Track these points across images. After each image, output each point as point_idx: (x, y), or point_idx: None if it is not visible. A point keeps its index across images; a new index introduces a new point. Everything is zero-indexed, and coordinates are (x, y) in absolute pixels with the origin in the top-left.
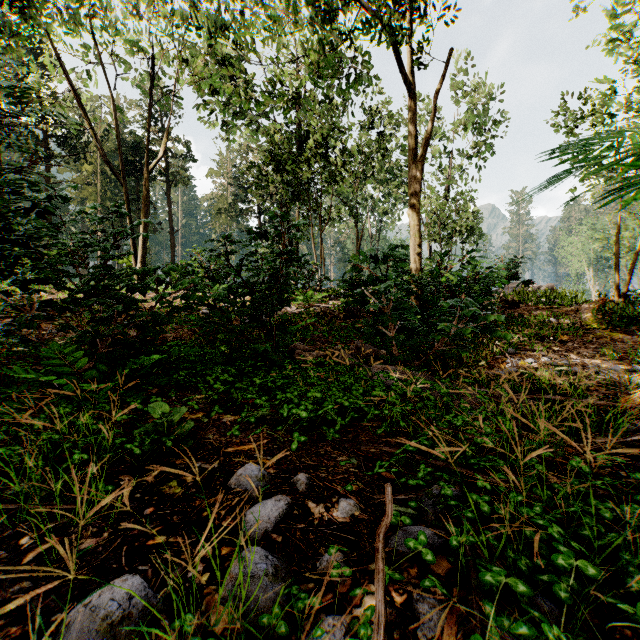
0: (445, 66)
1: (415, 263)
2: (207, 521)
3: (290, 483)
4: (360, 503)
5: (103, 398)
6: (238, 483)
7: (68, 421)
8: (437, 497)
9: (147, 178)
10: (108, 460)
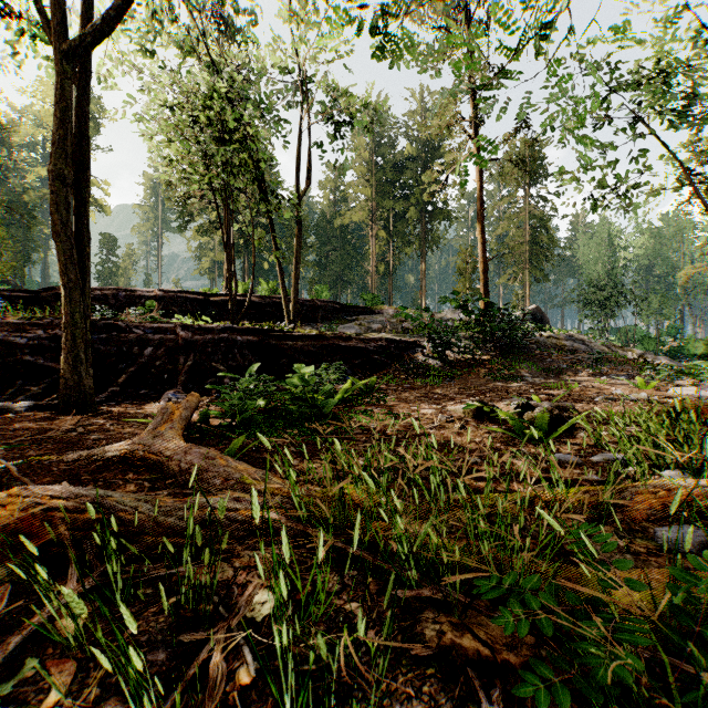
0: None
1: None
2: None
3: None
4: None
5: None
6: None
7: None
8: None
9: None
10: None
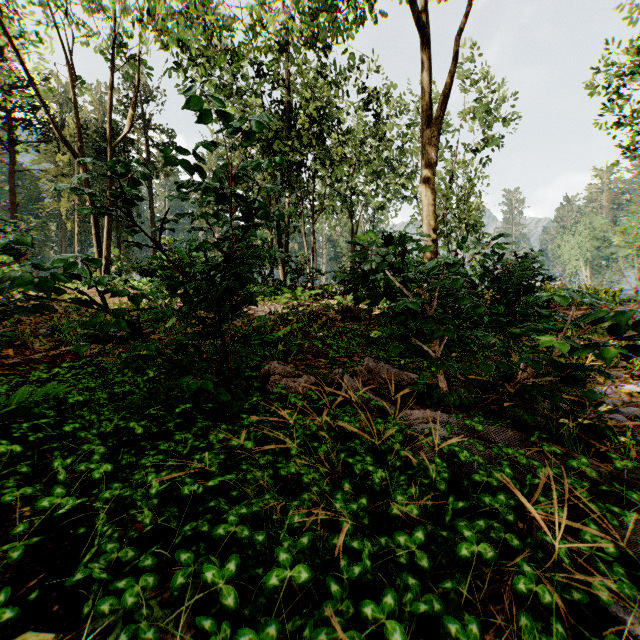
0: (469, 2)
1: (429, 252)
2: None
3: None
4: None
5: None
6: None
7: None
8: None
9: (111, 157)
10: None
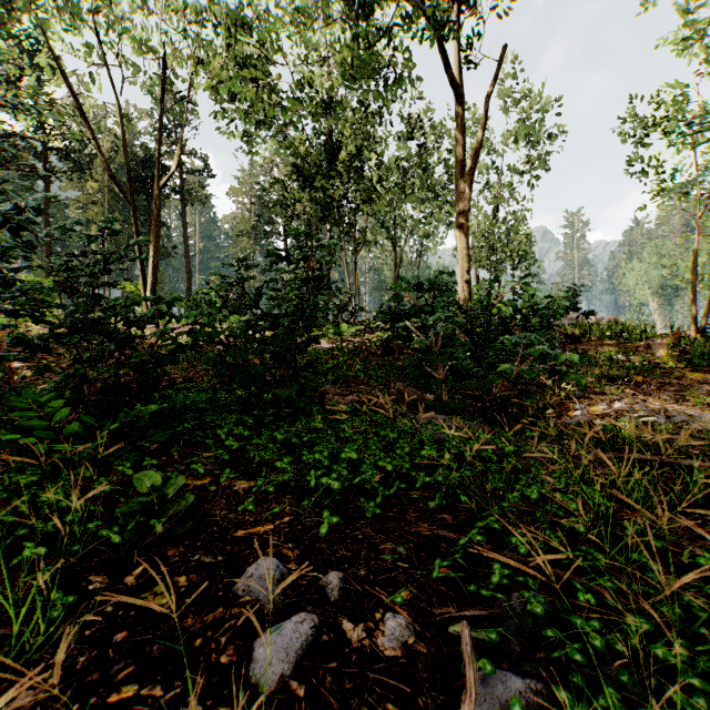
0: (498, 65)
1: (463, 292)
2: (200, 655)
3: (318, 586)
4: (414, 622)
5: (86, 459)
6: (247, 588)
7: (30, 496)
8: (522, 617)
9: (158, 195)
10: (78, 551)
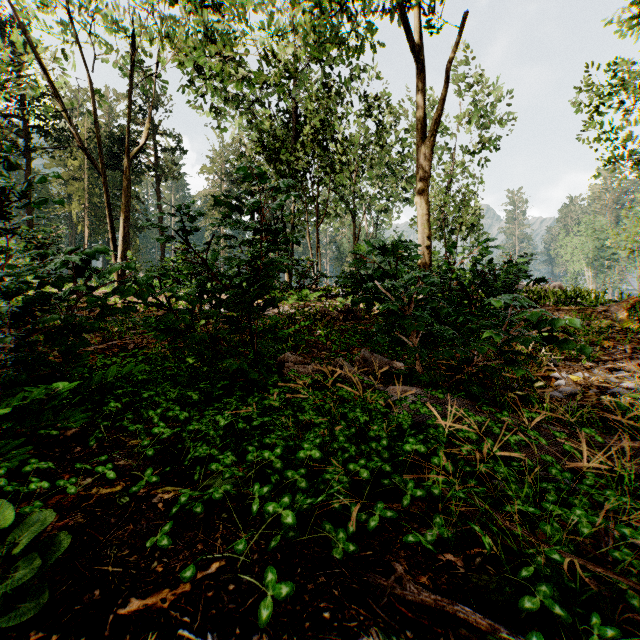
0: (459, 32)
1: (424, 257)
2: None
3: None
4: None
5: None
6: None
7: None
8: None
9: (128, 167)
10: None
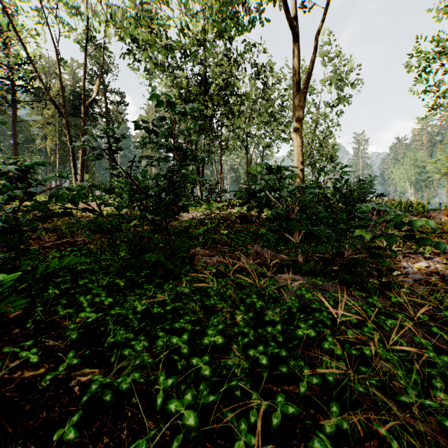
0: (325, 12)
1: (298, 177)
2: None
3: None
4: None
5: None
6: None
7: None
8: None
9: (84, 113)
10: None
